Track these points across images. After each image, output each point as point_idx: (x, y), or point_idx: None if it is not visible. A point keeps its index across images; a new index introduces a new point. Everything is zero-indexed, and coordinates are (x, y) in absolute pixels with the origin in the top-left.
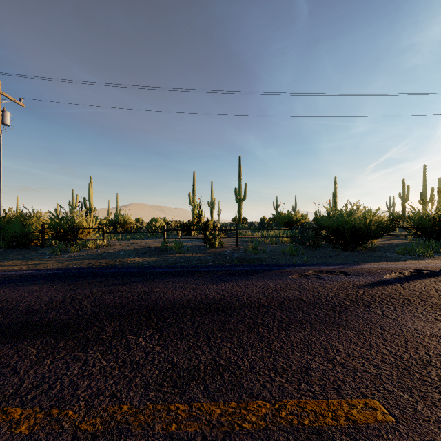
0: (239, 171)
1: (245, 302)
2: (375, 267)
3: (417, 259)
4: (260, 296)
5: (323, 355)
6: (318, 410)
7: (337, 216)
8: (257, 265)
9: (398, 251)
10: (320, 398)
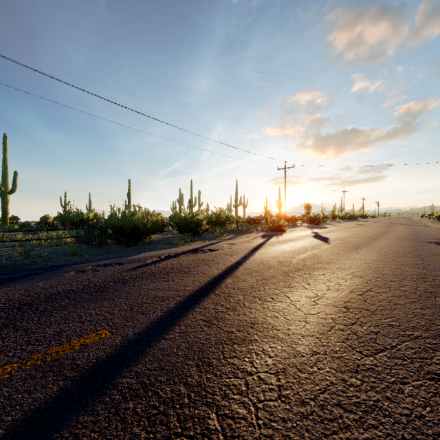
0: (4, 153)
1: (1, 307)
2: (145, 255)
3: (174, 247)
4: (23, 297)
5: (77, 321)
6: (61, 349)
7: (122, 216)
8: (26, 270)
9: (165, 243)
10: (65, 343)
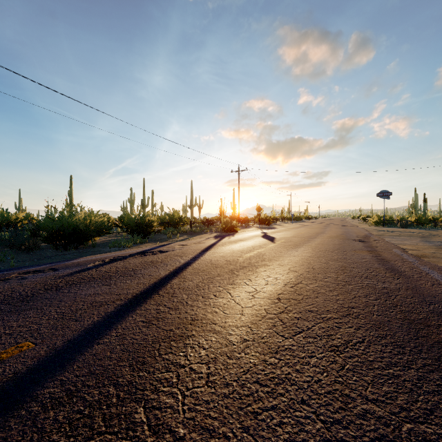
0: None
1: None
2: (86, 259)
3: (121, 250)
4: None
5: None
6: None
7: (59, 216)
8: None
9: (111, 245)
10: None
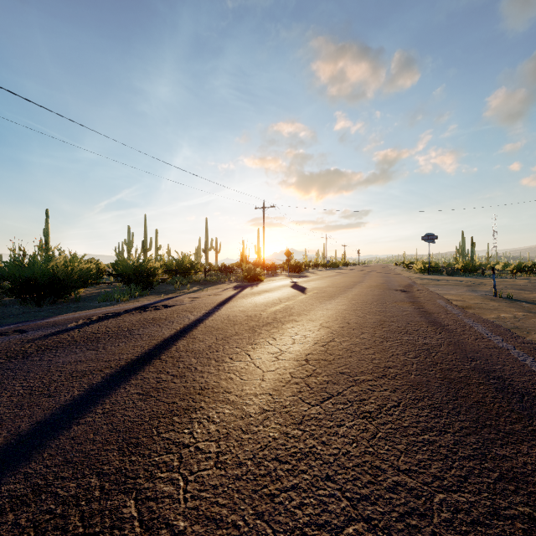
0: None
1: None
2: (66, 317)
3: (114, 304)
4: None
5: None
6: None
7: (30, 262)
8: None
9: (100, 299)
10: None
